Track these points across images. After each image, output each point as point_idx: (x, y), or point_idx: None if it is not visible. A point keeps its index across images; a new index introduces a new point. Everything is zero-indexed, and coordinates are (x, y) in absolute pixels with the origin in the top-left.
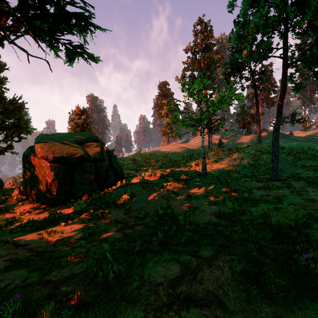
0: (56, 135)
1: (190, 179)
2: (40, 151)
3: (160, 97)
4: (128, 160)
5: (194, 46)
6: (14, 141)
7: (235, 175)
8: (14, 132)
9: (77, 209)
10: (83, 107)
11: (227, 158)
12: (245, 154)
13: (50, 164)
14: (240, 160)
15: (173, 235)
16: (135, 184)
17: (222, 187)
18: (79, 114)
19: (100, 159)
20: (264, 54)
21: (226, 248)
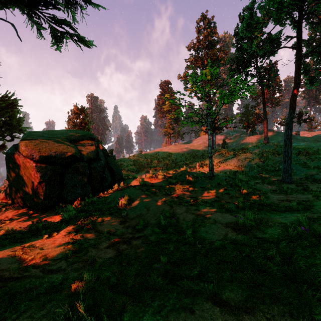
0: (46, 133)
1: (195, 181)
2: (25, 149)
3: (161, 96)
4: (129, 161)
5: (197, 43)
6: (6, 140)
7: (243, 176)
8: (5, 130)
9: (64, 217)
10: (82, 106)
11: (233, 159)
12: (252, 155)
13: (36, 164)
14: (247, 161)
15: (181, 258)
16: (134, 186)
17: (233, 190)
18: (77, 113)
19: (94, 159)
20: (271, 49)
21: (264, 288)
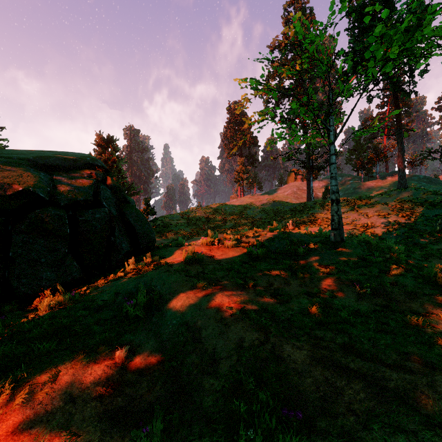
0: None
1: (304, 253)
2: None
3: (230, 125)
4: (179, 219)
5: (285, 39)
6: None
7: None
8: None
9: None
10: (108, 135)
11: (350, 214)
12: (383, 206)
13: None
14: (378, 217)
15: None
16: (169, 264)
17: (407, 276)
18: (102, 146)
19: (89, 204)
20: None
21: None
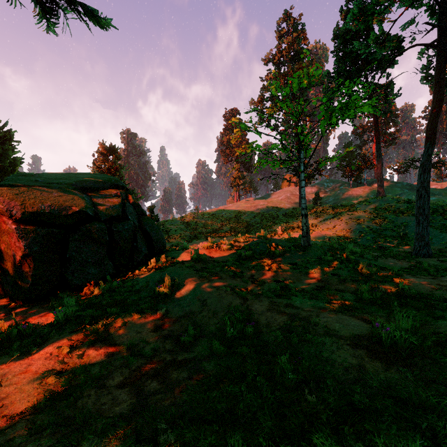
0: (43, 176)
1: (280, 254)
2: None
3: (226, 132)
4: (179, 224)
5: (278, 54)
6: None
7: None
8: None
9: (58, 317)
10: (111, 144)
11: (332, 220)
12: (361, 214)
13: (18, 225)
14: (355, 223)
15: (274, 444)
16: (181, 263)
17: (345, 270)
18: (105, 154)
19: (119, 218)
20: (389, 57)
21: None
